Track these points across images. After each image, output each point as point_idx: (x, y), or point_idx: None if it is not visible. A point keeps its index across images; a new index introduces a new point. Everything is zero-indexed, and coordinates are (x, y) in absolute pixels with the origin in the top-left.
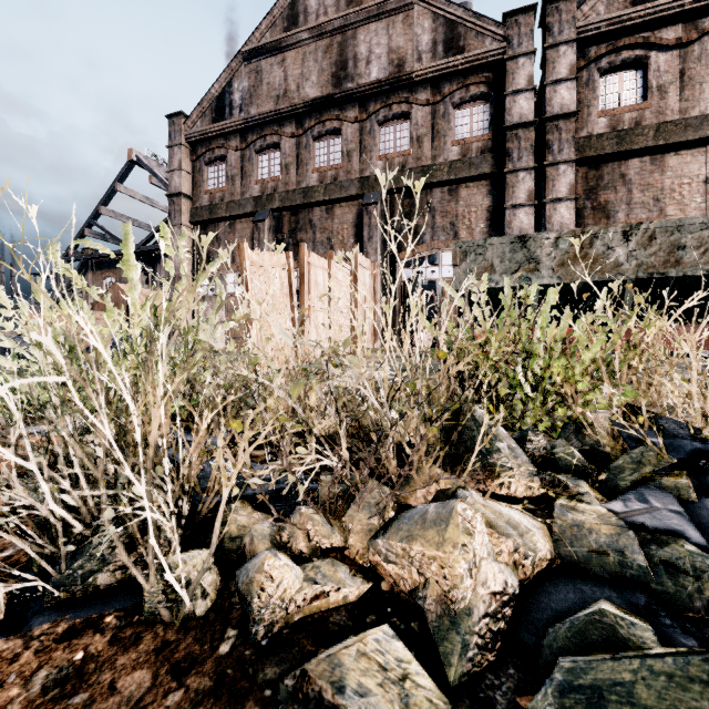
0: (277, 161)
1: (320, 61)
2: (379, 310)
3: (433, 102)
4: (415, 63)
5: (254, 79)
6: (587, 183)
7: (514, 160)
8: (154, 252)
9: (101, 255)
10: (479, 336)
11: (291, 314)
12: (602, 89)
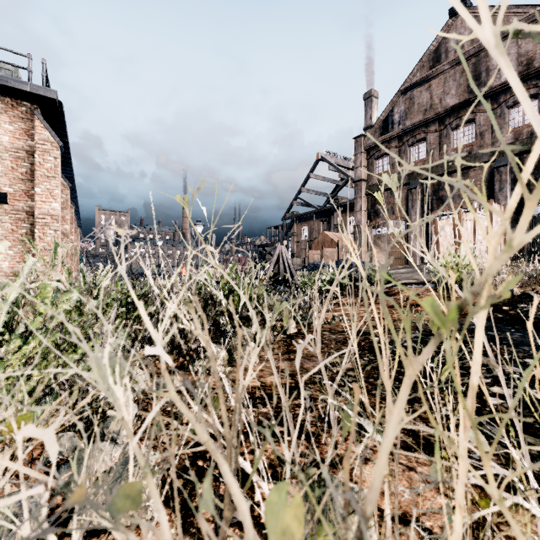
0: (423, 148)
1: (458, 79)
2: None
3: None
4: None
5: (408, 103)
6: None
7: None
8: (330, 209)
9: (302, 214)
10: None
11: (455, 247)
12: None
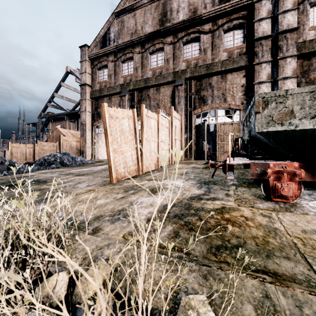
0: (132, 66)
1: (153, 13)
2: (183, 140)
3: (212, 30)
4: (203, 10)
5: (120, 25)
6: (302, 68)
7: (259, 57)
8: (77, 113)
9: (54, 115)
10: (273, 167)
11: (135, 145)
12: (311, 14)
